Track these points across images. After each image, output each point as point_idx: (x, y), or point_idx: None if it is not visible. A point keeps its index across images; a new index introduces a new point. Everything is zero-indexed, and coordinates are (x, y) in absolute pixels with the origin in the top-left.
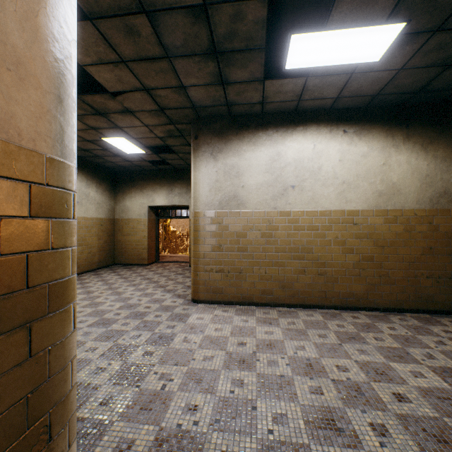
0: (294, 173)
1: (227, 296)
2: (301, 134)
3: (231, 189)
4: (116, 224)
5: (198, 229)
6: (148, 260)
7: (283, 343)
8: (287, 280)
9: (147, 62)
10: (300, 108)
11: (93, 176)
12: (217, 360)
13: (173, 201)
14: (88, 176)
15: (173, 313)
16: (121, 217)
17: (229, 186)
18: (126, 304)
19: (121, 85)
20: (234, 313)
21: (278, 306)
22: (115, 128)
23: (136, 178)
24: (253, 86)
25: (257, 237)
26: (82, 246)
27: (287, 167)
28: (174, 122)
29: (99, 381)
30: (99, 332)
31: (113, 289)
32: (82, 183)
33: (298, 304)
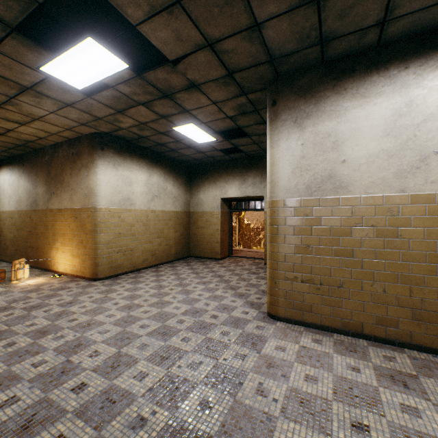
0: None
1: (317, 318)
2: None
3: (324, 167)
4: (191, 217)
5: (276, 223)
6: (221, 254)
7: None
8: (428, 308)
9: None
10: None
11: (170, 170)
12: None
13: (246, 192)
14: (166, 171)
15: (243, 332)
16: (195, 210)
17: (322, 163)
18: (191, 307)
19: (181, 46)
20: (331, 347)
21: (409, 347)
22: (183, 112)
23: (209, 170)
24: None
25: (368, 236)
26: (160, 238)
27: (428, 121)
28: (246, 91)
29: None
30: (155, 346)
31: (182, 286)
32: (161, 178)
33: None
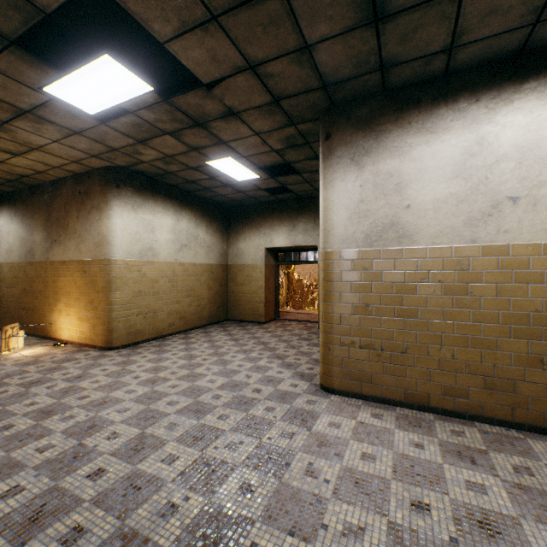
0: (517, 172)
1: (378, 389)
2: (532, 96)
3: (386, 213)
4: (229, 271)
5: (331, 278)
6: (265, 317)
7: (520, 529)
8: (500, 375)
9: (248, 8)
10: (532, 43)
11: (203, 214)
12: (371, 542)
13: (296, 241)
14: (197, 214)
15: (292, 408)
16: (234, 262)
17: (383, 208)
18: (229, 380)
19: (217, 68)
20: (393, 422)
21: (480, 420)
22: (219, 144)
23: (251, 213)
24: (435, 11)
25: (435, 293)
26: (190, 297)
27: (500, 162)
28: (295, 121)
29: (162, 538)
30: (187, 426)
31: (218, 356)
32: (191, 223)
33: (525, 423)
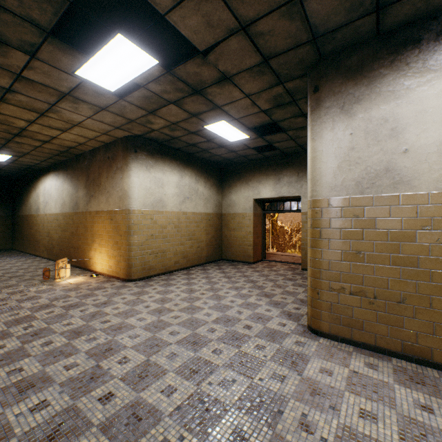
0: None
1: (370, 337)
2: None
3: (379, 159)
4: (223, 219)
5: (319, 225)
6: (253, 258)
7: None
8: None
9: None
10: None
11: (201, 171)
12: None
13: (280, 192)
14: (197, 172)
15: (281, 348)
16: (227, 211)
17: (376, 155)
18: (223, 315)
19: (212, 33)
20: (390, 376)
21: None
22: (214, 109)
23: (241, 170)
24: None
25: (439, 242)
26: (191, 240)
27: None
28: (283, 79)
29: None
30: (185, 357)
31: (214, 291)
32: (192, 180)
33: None
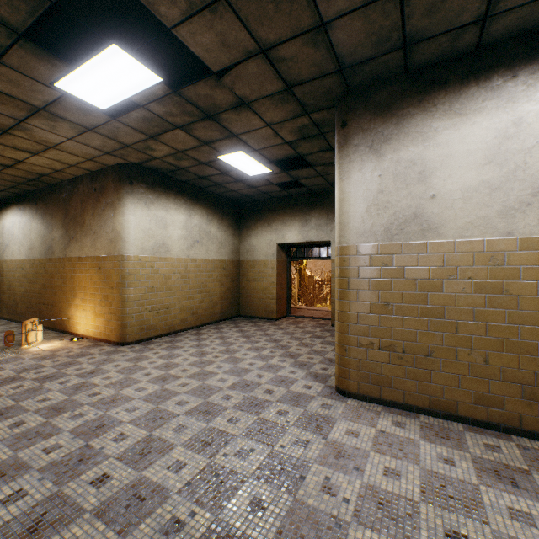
0: None
1: (399, 395)
2: None
3: (407, 204)
4: (241, 267)
5: (347, 274)
6: (277, 313)
7: None
8: None
9: None
10: None
11: (214, 210)
12: None
13: (308, 236)
14: (209, 210)
15: (305, 412)
16: (245, 258)
17: (405, 199)
18: (240, 380)
19: (227, 54)
20: (417, 433)
21: (517, 433)
22: (230, 137)
23: (263, 209)
24: None
25: (464, 291)
26: (202, 293)
27: None
28: (308, 110)
29: None
30: (195, 428)
31: (230, 353)
32: (203, 219)
33: None
